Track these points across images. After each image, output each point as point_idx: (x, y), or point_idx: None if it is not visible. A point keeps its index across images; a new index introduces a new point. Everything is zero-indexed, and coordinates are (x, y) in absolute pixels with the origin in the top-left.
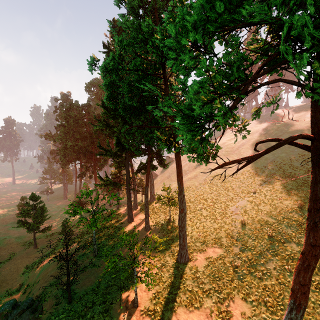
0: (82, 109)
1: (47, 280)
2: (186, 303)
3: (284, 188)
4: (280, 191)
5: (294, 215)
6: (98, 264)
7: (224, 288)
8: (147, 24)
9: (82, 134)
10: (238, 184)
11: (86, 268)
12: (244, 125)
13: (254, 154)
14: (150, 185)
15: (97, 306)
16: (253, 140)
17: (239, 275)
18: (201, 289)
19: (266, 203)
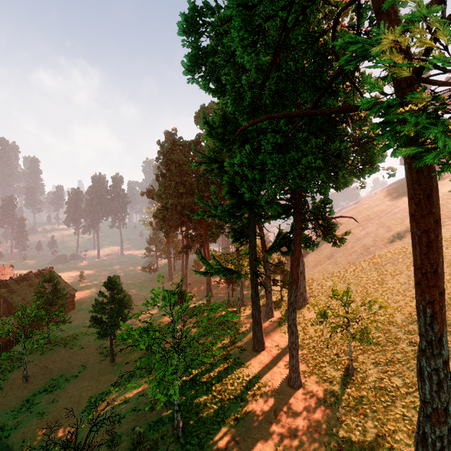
0: (188, 150)
1: None
2: None
3: None
4: None
5: None
6: None
7: None
8: None
9: (188, 186)
10: None
11: None
12: None
13: None
14: None
15: None
16: None
17: None
18: None
19: None
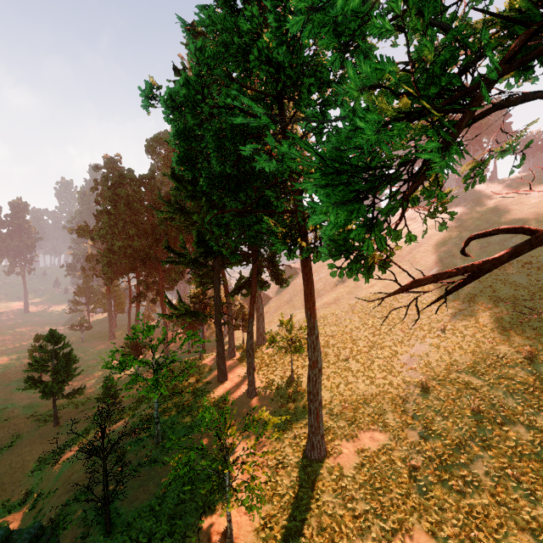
0: (140, 184)
1: (71, 489)
2: (322, 539)
3: (497, 323)
4: (490, 328)
5: (519, 372)
6: (162, 460)
7: (392, 511)
8: (249, 17)
9: (140, 227)
10: (413, 315)
11: (141, 467)
12: (443, 202)
13: (485, 260)
14: (257, 316)
15: (157, 542)
16: (437, 237)
17: (421, 484)
18: (350, 512)
19: (466, 349)
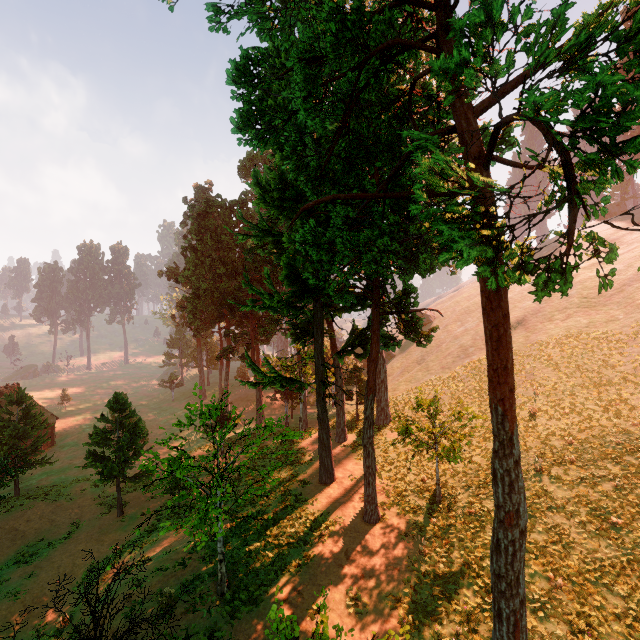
0: (230, 213)
1: None
2: None
3: None
4: None
5: None
6: (222, 635)
7: None
8: None
9: (229, 264)
10: None
11: None
12: None
13: None
14: (377, 383)
15: None
16: None
17: None
18: None
19: None
